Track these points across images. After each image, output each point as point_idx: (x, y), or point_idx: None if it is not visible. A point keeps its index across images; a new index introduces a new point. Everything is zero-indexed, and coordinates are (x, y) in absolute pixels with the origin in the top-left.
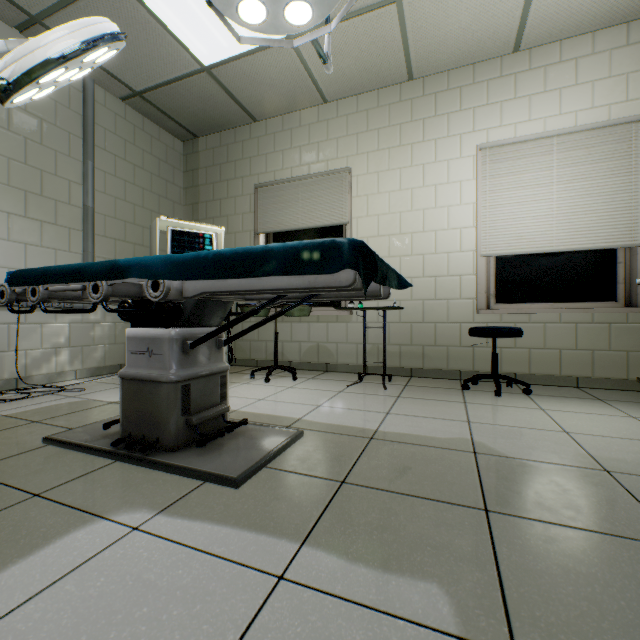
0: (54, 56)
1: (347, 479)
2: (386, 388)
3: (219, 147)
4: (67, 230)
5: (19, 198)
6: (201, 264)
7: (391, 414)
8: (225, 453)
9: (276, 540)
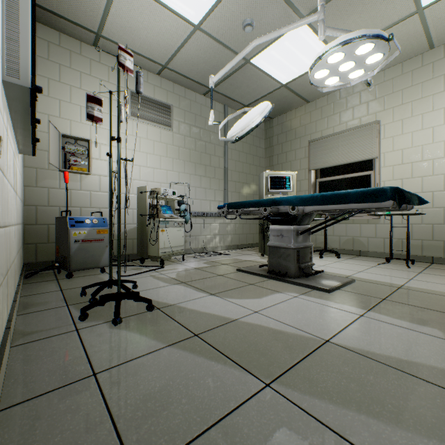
0: (254, 125)
1: (386, 298)
2: (409, 267)
3: (285, 122)
4: (218, 180)
5: (203, 169)
6: (314, 199)
7: (413, 280)
8: (318, 281)
9: (355, 308)
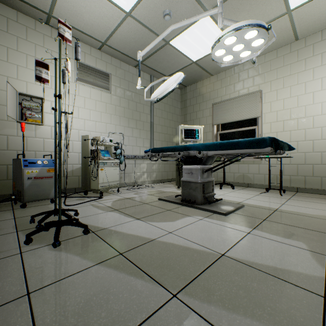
0: (171, 90)
1: (266, 219)
2: (281, 195)
3: (195, 89)
4: (146, 131)
5: (134, 122)
6: (215, 146)
7: (284, 204)
8: (217, 207)
9: (244, 227)
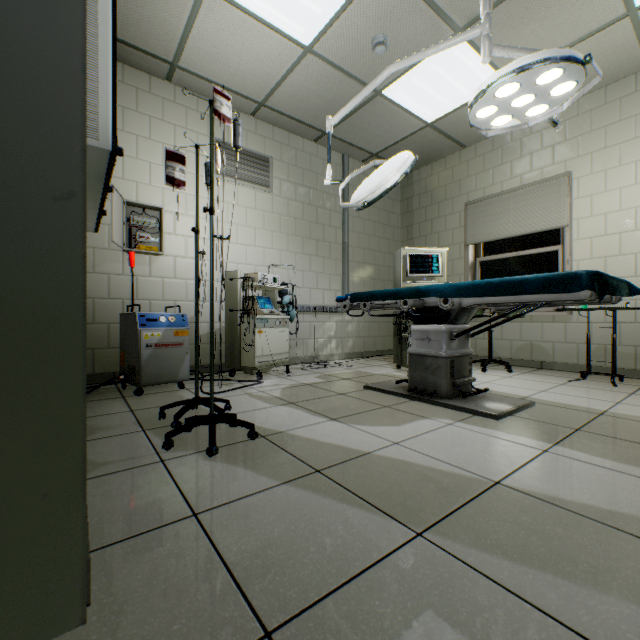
0: (390, 186)
1: (580, 429)
2: (615, 386)
3: (430, 176)
4: (334, 261)
5: (314, 245)
6: (476, 288)
7: (621, 403)
8: (480, 404)
9: (536, 441)
